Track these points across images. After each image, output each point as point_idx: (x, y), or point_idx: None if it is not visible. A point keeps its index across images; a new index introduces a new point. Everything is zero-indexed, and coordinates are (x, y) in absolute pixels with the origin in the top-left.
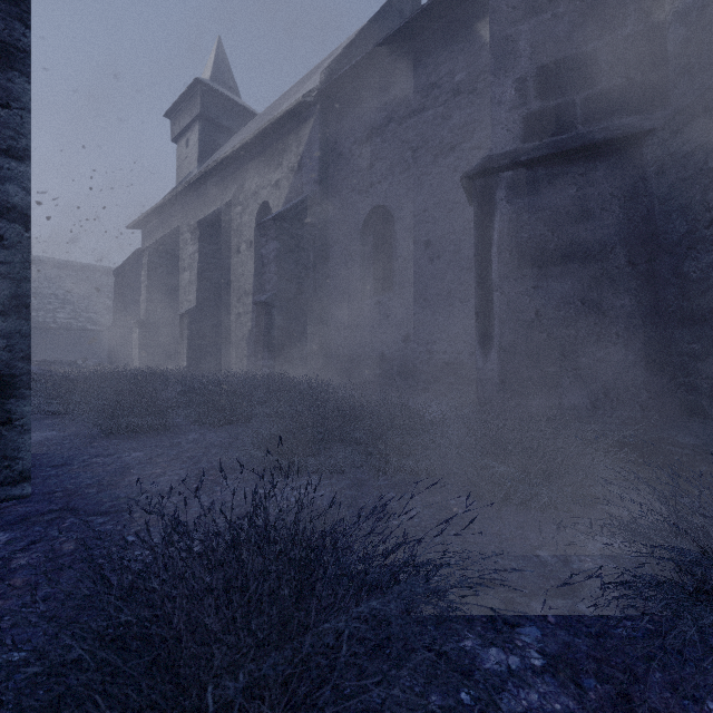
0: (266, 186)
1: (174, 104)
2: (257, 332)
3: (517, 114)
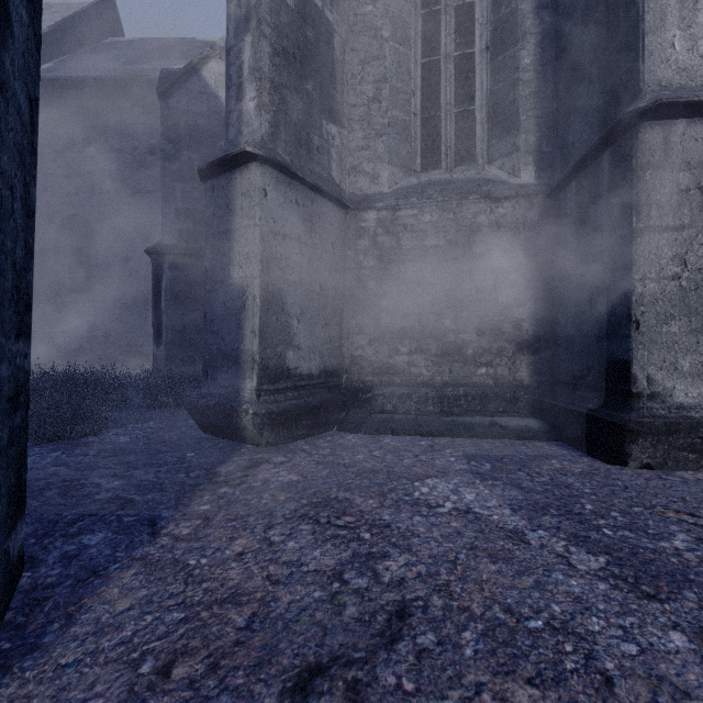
0: None
1: None
2: None
3: (176, 227)
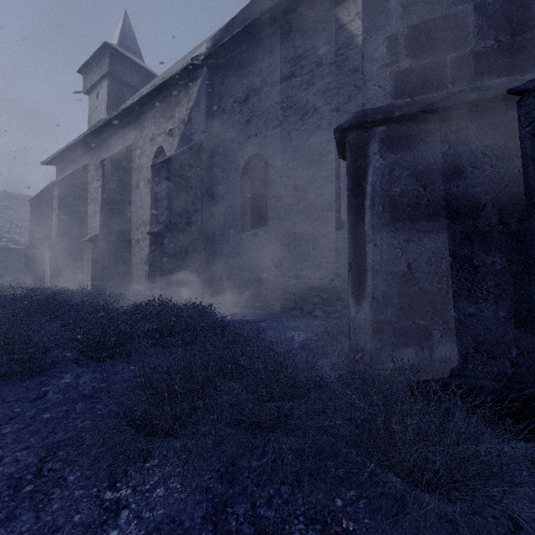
0: (161, 134)
1: (86, 62)
2: (151, 258)
3: (388, 71)
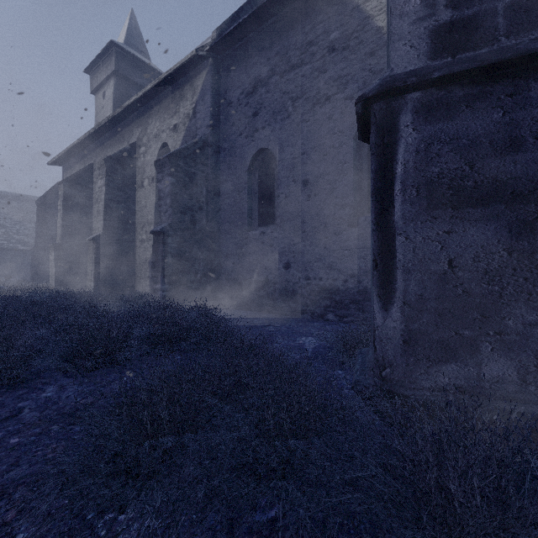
0: (166, 130)
1: (92, 61)
2: (154, 258)
3: (423, 26)
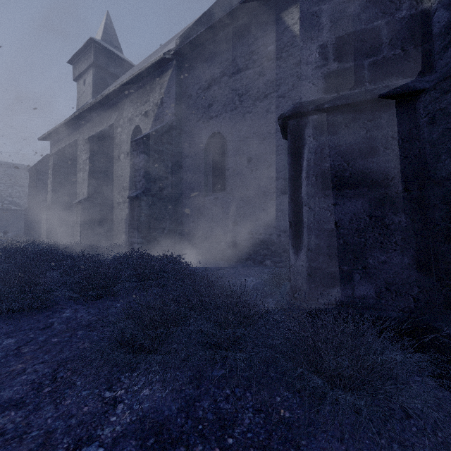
0: (138, 115)
1: (75, 54)
2: (130, 218)
3: (320, 72)
